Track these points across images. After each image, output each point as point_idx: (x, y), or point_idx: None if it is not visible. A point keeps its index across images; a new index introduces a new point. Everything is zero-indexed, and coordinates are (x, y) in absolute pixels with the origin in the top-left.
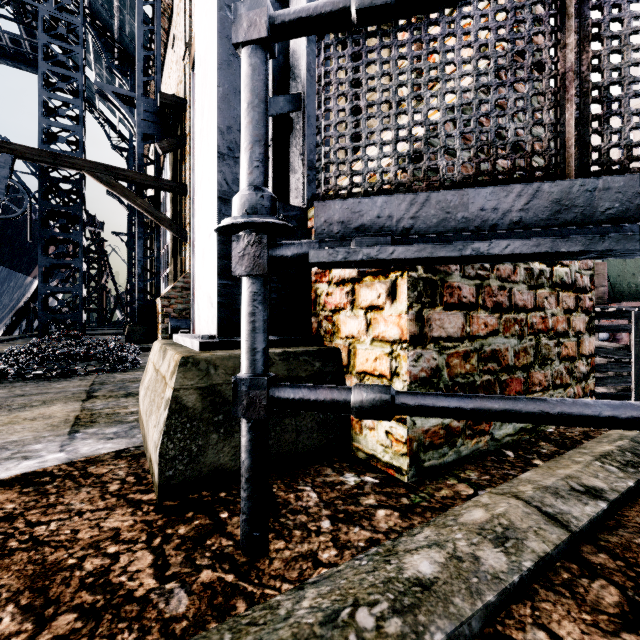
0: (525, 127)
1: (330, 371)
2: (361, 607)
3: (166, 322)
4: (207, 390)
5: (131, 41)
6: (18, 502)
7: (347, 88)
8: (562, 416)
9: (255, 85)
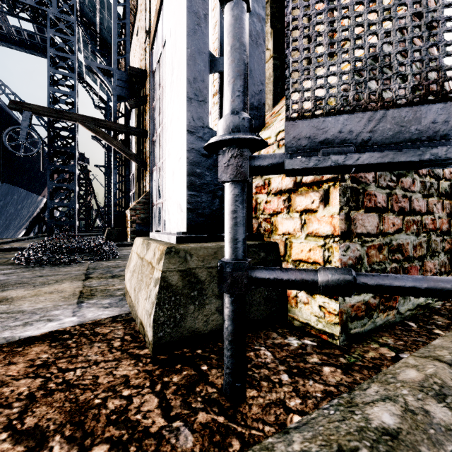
0: None
1: (271, 259)
2: None
3: (133, 226)
4: (185, 272)
5: (108, 32)
6: (50, 353)
7: (311, 30)
8: None
9: (237, 32)
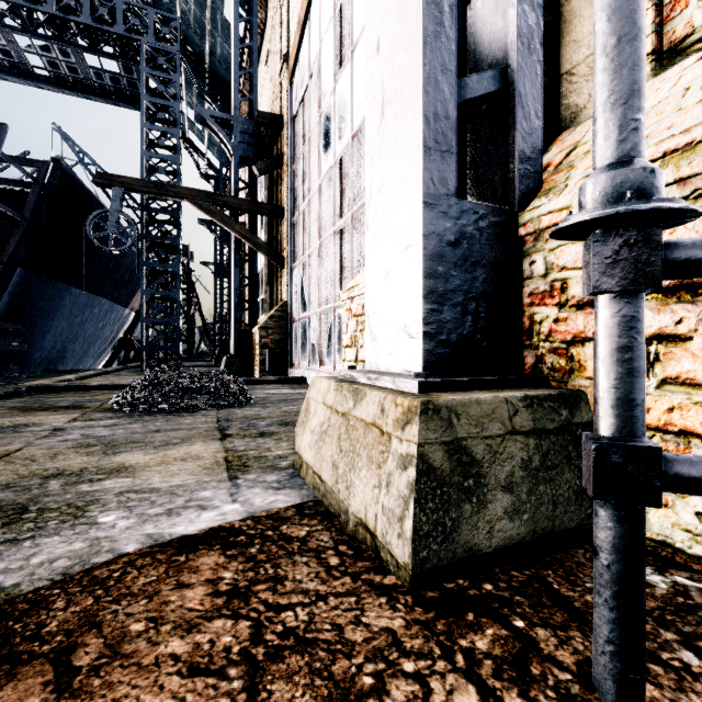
0: None
1: (579, 422)
2: None
3: (264, 354)
4: (452, 446)
5: (222, 64)
6: (233, 570)
7: None
8: None
9: (632, 7)
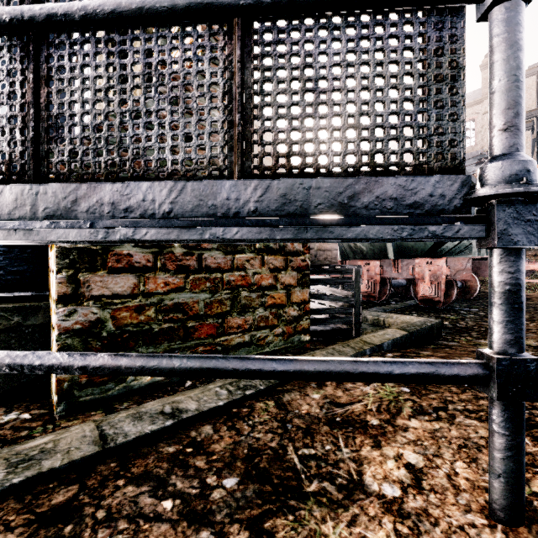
0: (5, 140)
1: (32, 324)
2: None
3: None
4: None
5: None
6: None
7: None
8: (10, 366)
9: None
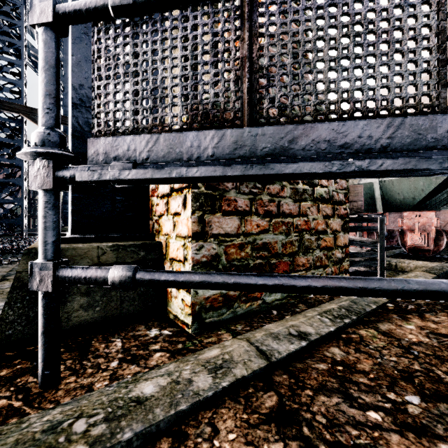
0: (220, 92)
1: (152, 258)
2: (82, 418)
3: None
4: None
5: None
6: None
7: (111, 60)
8: (235, 284)
9: (46, 55)
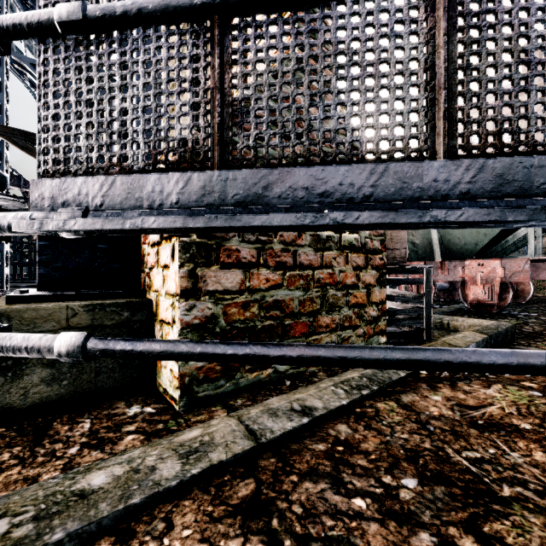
0: (188, 128)
1: (139, 319)
2: (5, 518)
3: None
4: None
5: None
6: None
7: (61, 86)
8: (202, 354)
9: None
